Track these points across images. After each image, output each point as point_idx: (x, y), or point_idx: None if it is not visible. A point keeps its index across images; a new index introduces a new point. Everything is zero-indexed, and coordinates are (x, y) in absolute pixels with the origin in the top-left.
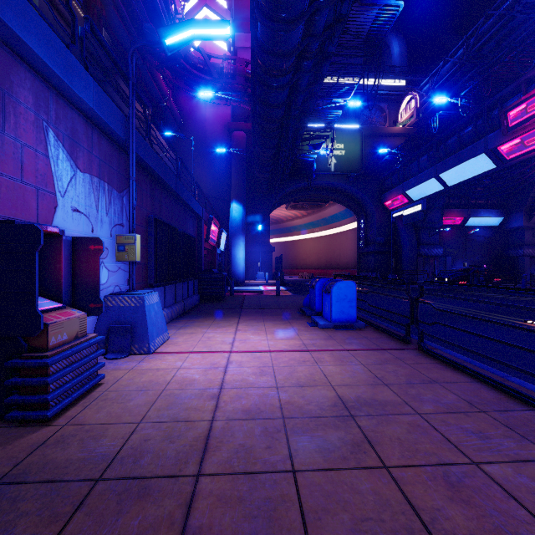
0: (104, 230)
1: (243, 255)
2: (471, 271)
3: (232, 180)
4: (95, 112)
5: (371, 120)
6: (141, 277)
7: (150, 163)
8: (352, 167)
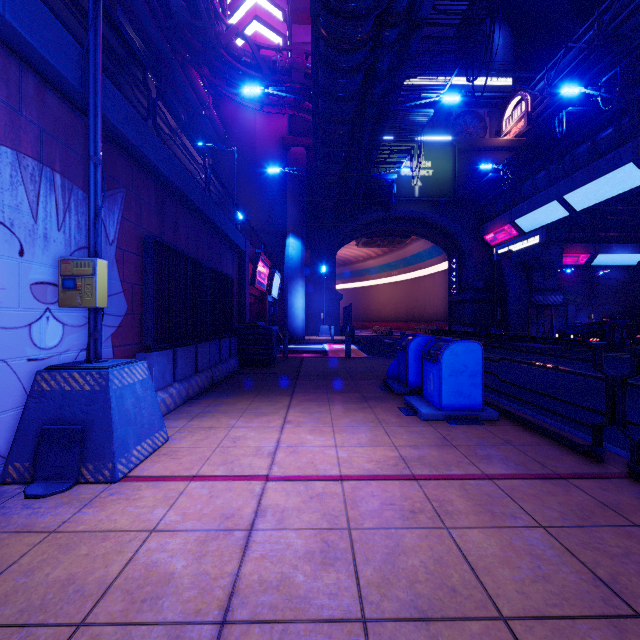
0: (54, 254)
1: (302, 304)
2: (606, 324)
3: (289, 209)
4: (13, 26)
5: (466, 131)
6: (138, 334)
7: (150, 155)
8: (442, 191)
